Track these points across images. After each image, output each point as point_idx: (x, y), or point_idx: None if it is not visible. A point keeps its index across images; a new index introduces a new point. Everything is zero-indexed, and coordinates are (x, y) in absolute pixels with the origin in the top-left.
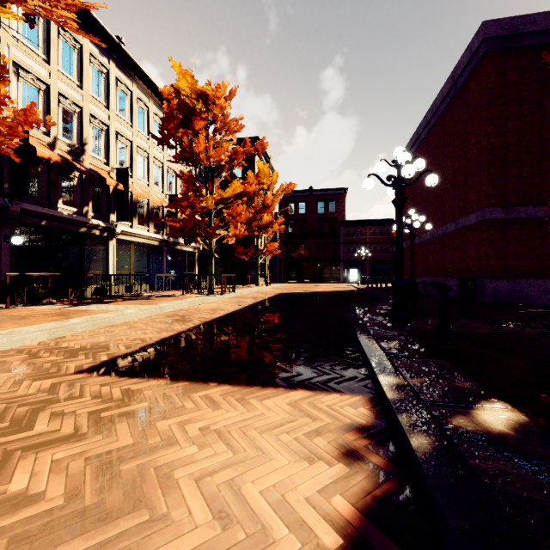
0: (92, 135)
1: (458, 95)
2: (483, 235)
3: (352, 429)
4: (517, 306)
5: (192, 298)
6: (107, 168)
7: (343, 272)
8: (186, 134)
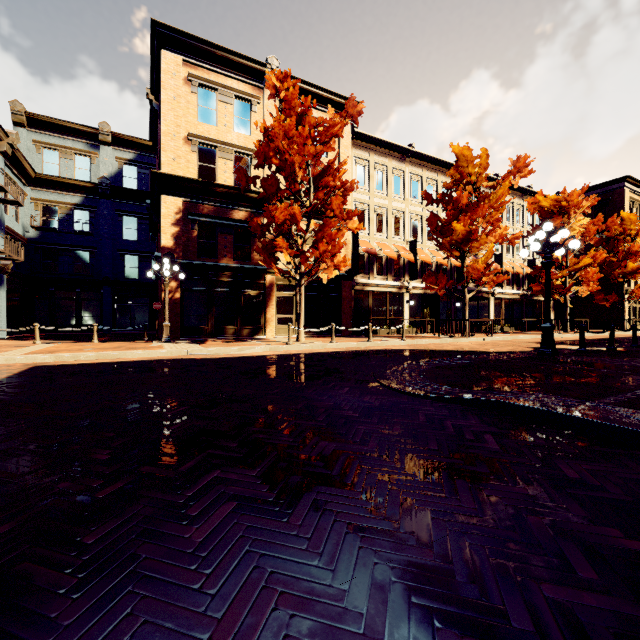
0: None
1: None
2: None
3: None
4: None
5: None
6: None
7: None
8: None
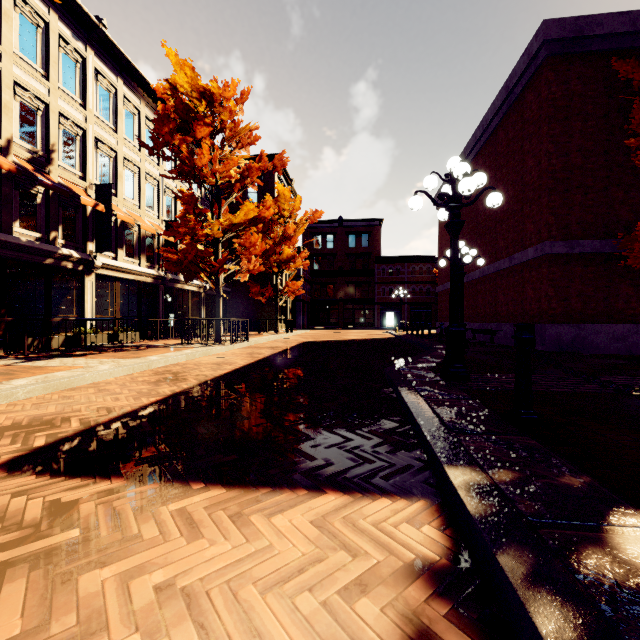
0: (62, 140)
1: (513, 109)
2: (543, 273)
3: (418, 573)
4: (584, 356)
5: (192, 349)
6: (84, 183)
7: (378, 317)
8: (184, 142)
